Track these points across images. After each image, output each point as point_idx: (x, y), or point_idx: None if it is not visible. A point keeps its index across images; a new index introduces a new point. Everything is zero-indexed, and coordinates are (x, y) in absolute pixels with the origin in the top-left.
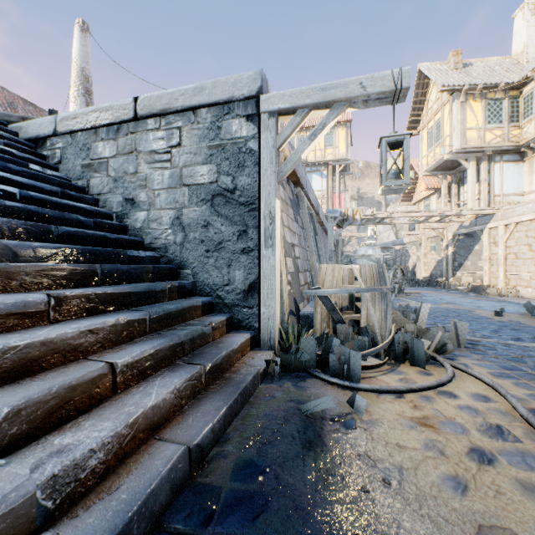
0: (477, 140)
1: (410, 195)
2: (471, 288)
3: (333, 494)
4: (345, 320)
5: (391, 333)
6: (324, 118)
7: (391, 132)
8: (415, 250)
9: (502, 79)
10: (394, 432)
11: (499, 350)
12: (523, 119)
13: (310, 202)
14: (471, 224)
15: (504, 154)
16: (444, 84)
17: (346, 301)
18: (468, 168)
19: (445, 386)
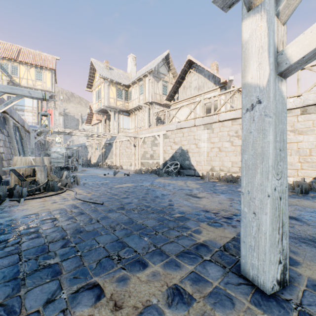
0: (114, 103)
1: (90, 120)
2: (109, 167)
3: (3, 215)
4: (30, 181)
5: (45, 181)
6: (12, 99)
7: (44, 111)
8: (91, 149)
9: (122, 82)
10: (32, 204)
11: (90, 184)
12: (129, 100)
13: (16, 121)
14: (110, 139)
15: (124, 112)
16: (101, 74)
17: (30, 172)
18: (111, 114)
19: (60, 194)
